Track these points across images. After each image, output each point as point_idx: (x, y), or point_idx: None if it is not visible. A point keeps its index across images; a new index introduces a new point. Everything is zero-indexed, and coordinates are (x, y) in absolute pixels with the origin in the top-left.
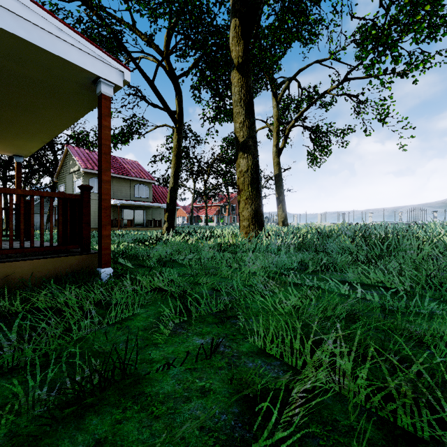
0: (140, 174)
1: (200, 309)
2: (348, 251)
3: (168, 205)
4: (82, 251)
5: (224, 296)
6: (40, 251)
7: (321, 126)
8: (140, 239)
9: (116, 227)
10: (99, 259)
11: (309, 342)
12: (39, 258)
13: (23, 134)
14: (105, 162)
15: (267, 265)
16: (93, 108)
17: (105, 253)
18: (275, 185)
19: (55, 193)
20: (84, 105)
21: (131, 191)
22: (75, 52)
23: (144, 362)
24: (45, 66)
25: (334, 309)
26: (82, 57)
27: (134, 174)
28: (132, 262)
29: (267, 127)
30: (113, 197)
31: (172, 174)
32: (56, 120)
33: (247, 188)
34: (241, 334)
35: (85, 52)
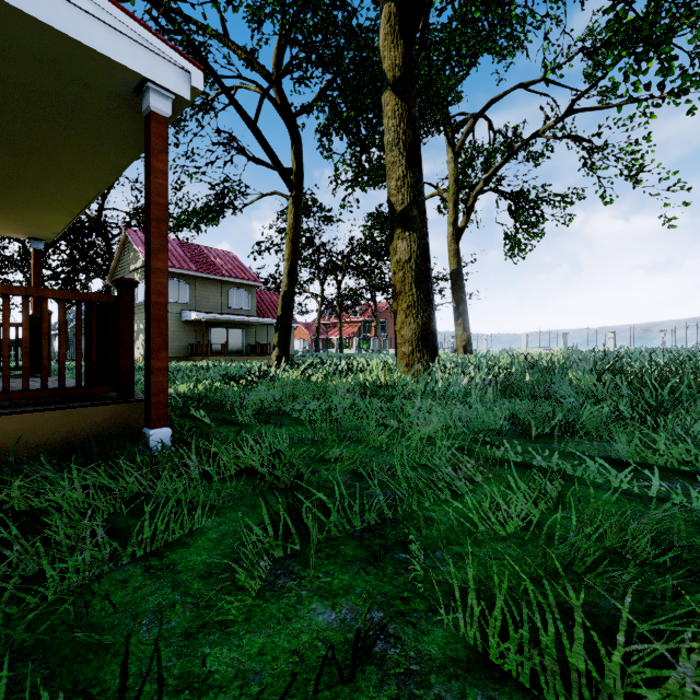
0: (236, 272)
1: (327, 525)
2: (592, 398)
3: (280, 320)
4: (119, 396)
5: (378, 494)
6: (40, 396)
7: (528, 190)
8: (232, 375)
9: (199, 355)
10: (147, 412)
11: (614, 656)
12: (37, 411)
13: (36, 199)
14: (156, 235)
15: (452, 423)
16: (143, 146)
17: (156, 401)
18: (452, 288)
19: (69, 293)
20: (126, 139)
21: (223, 298)
22: (99, 30)
23: (187, 689)
24: (46, 58)
25: (621, 532)
26: (112, 40)
27: (227, 273)
28: (213, 416)
29: (439, 195)
30: (195, 308)
31: (285, 270)
32: (85, 171)
33: (409, 290)
34: (420, 596)
35: (118, 32)
